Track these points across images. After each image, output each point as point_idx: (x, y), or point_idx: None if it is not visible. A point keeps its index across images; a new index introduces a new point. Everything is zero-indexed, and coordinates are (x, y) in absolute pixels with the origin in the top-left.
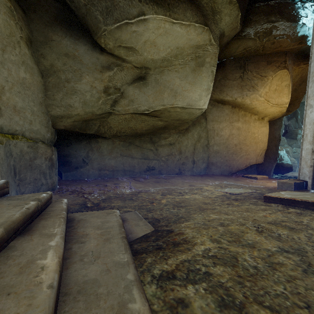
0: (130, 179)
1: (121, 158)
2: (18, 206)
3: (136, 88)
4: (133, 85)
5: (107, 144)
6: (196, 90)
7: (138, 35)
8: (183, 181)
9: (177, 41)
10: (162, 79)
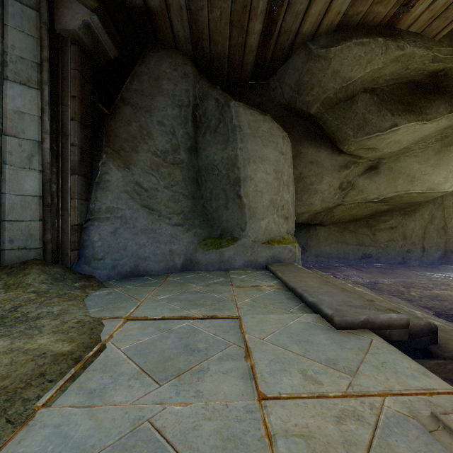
0: (349, 267)
1: (335, 245)
2: (357, 287)
3: (367, 178)
4: (363, 176)
5: (323, 231)
6: (439, 172)
7: (384, 139)
8: (415, 274)
9: (424, 133)
10: (396, 166)
